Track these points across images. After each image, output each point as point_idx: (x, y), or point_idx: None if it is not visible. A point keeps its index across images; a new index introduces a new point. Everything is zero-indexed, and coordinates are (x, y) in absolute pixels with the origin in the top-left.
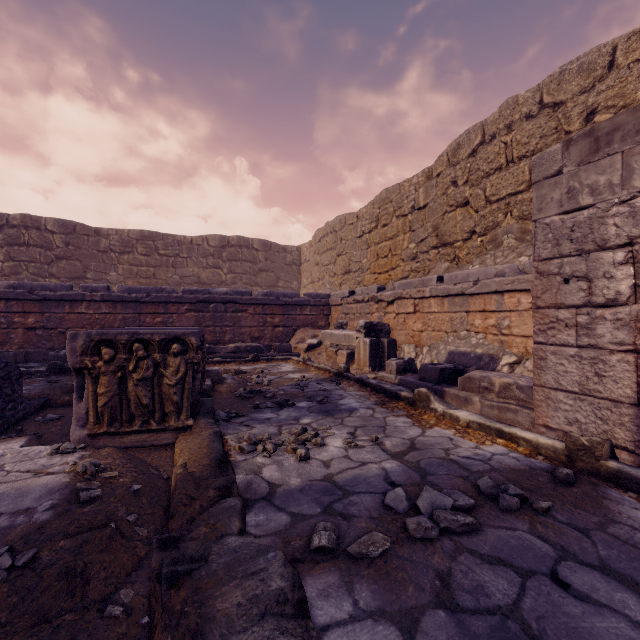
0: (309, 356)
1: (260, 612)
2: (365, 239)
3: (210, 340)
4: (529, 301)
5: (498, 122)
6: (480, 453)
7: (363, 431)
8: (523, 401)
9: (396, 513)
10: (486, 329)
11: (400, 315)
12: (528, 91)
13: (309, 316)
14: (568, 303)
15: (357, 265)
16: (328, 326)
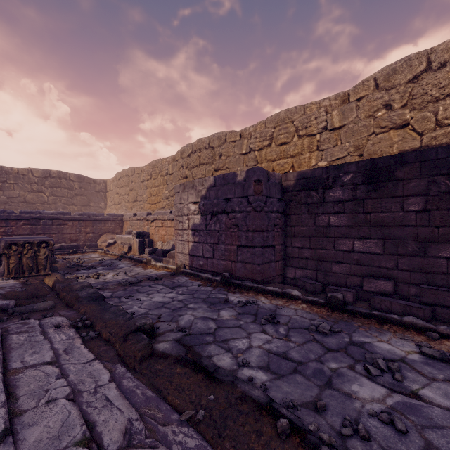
0: (109, 249)
1: (83, 288)
2: (145, 184)
3: None
4: None
5: (197, 146)
6: (157, 273)
7: (122, 272)
8: None
9: (121, 283)
10: None
11: (156, 227)
12: (205, 138)
13: (110, 227)
14: (180, 229)
15: (141, 198)
16: (122, 232)
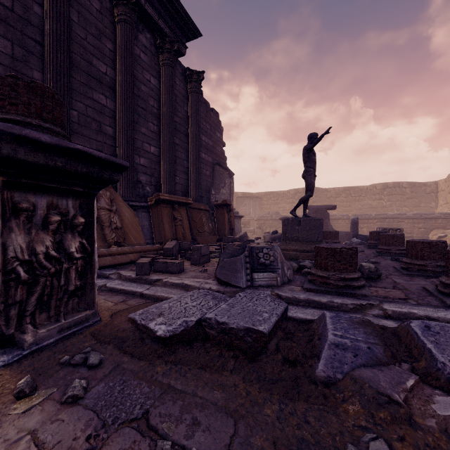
0: None
1: None
2: None
3: None
4: None
5: None
6: None
7: None
8: None
9: None
10: None
11: None
12: None
13: (440, 223)
14: None
15: None
16: None
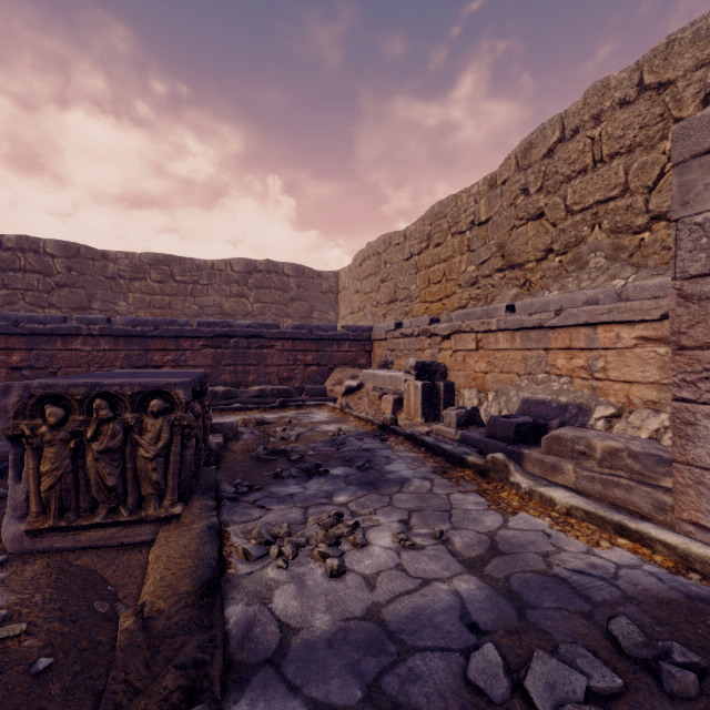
0: (347, 401)
1: None
2: (414, 262)
3: (230, 381)
4: (633, 336)
5: (582, 113)
6: (597, 563)
7: (420, 518)
8: (639, 474)
9: (490, 704)
10: (572, 371)
11: (458, 352)
12: (623, 71)
13: (348, 353)
14: None
15: (404, 292)
16: (370, 364)
